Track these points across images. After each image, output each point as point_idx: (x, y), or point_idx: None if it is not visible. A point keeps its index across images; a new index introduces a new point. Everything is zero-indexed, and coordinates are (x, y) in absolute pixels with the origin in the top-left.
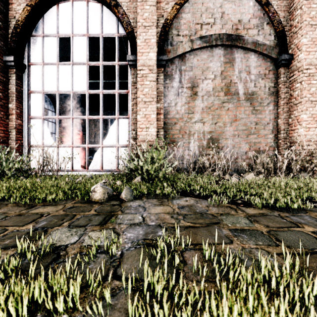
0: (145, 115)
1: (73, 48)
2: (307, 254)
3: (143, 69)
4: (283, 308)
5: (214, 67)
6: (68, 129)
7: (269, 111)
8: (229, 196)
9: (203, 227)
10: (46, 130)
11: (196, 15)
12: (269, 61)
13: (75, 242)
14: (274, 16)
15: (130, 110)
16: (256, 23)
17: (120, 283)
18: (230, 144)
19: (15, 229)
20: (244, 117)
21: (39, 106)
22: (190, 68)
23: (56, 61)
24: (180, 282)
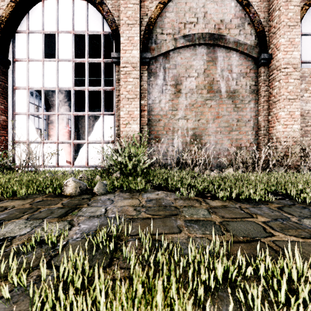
0: (128, 111)
1: (58, 45)
2: (247, 242)
3: (126, 66)
4: (174, 289)
5: (197, 65)
6: (60, 125)
7: (250, 109)
8: (200, 190)
9: (160, 218)
10: (31, 126)
11: (180, 14)
12: (250, 60)
13: (25, 234)
14: (254, 16)
15: (115, 106)
16: (237, 23)
17: (49, 271)
18: (213, 141)
19: None
20: (226, 114)
21: (24, 102)
22: (174, 66)
23: (41, 58)
24: (95, 267)
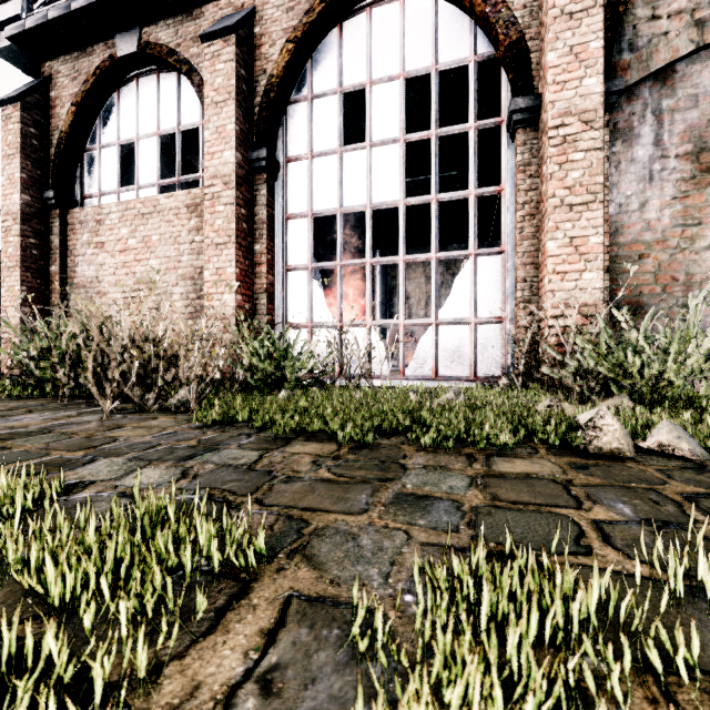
0: (571, 239)
1: (372, 111)
2: None
3: (565, 123)
4: None
5: None
6: None
7: None
8: None
9: None
10: (316, 291)
11: None
12: None
13: None
14: None
15: (506, 233)
16: None
17: None
18: None
19: (585, 517)
20: None
21: (304, 244)
22: (690, 101)
23: (336, 146)
24: None
